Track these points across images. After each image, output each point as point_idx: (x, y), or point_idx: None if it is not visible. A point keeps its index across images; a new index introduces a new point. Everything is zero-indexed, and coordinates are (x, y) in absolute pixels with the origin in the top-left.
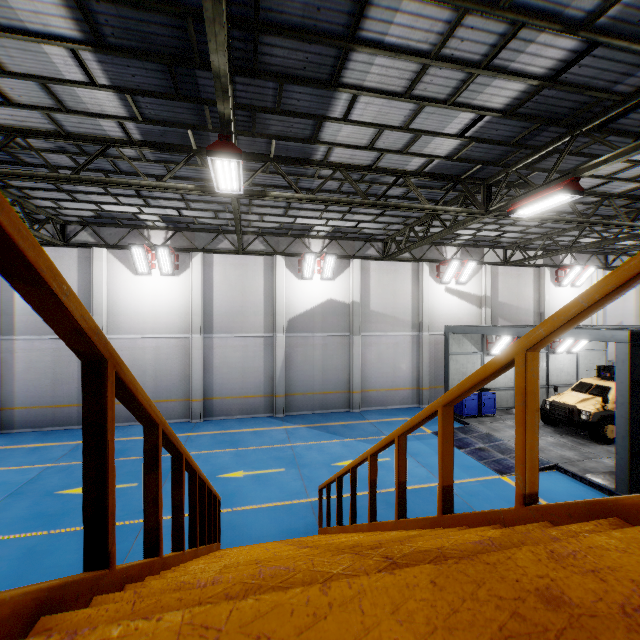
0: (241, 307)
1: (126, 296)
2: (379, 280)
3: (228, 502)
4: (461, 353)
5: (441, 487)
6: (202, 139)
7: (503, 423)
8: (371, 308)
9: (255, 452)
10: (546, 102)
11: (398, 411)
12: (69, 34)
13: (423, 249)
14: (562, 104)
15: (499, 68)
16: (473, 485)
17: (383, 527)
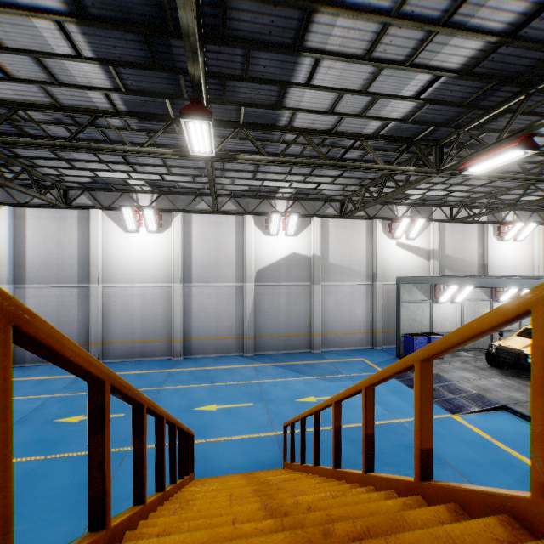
0: (216, 260)
1: (118, 250)
2: (337, 236)
3: (202, 433)
4: (411, 301)
5: (419, 450)
6: (179, 108)
7: (451, 365)
8: (330, 261)
9: (227, 387)
10: (502, 60)
11: (354, 352)
12: (54, 7)
13: (376, 208)
14: (518, 62)
15: (458, 26)
16: None
17: (348, 477)
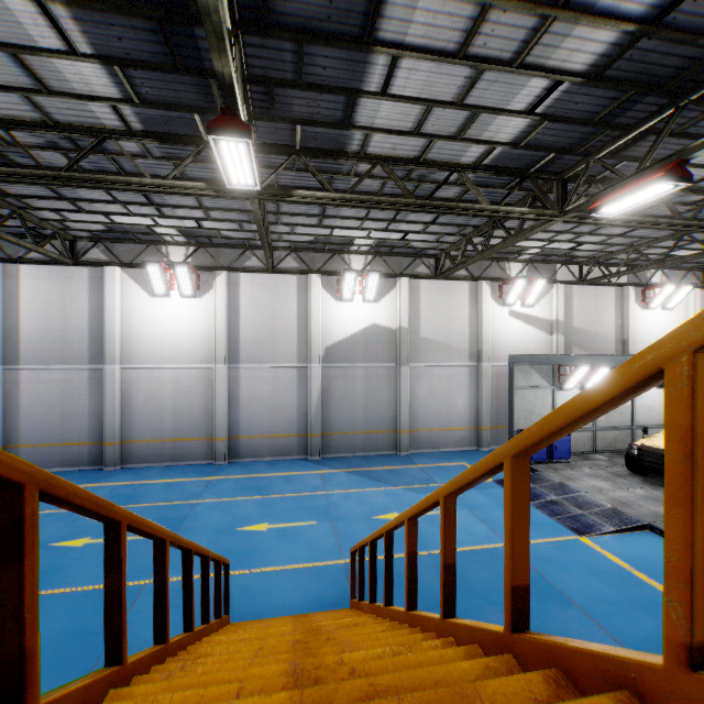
0: (271, 333)
1: (142, 321)
2: (431, 302)
3: (246, 561)
4: (528, 387)
5: (510, 587)
6: None
7: (580, 471)
8: (421, 334)
9: (283, 501)
10: (643, 59)
11: (453, 454)
12: None
13: (483, 266)
14: (665, 62)
15: (583, 9)
16: (545, 547)
17: (424, 623)
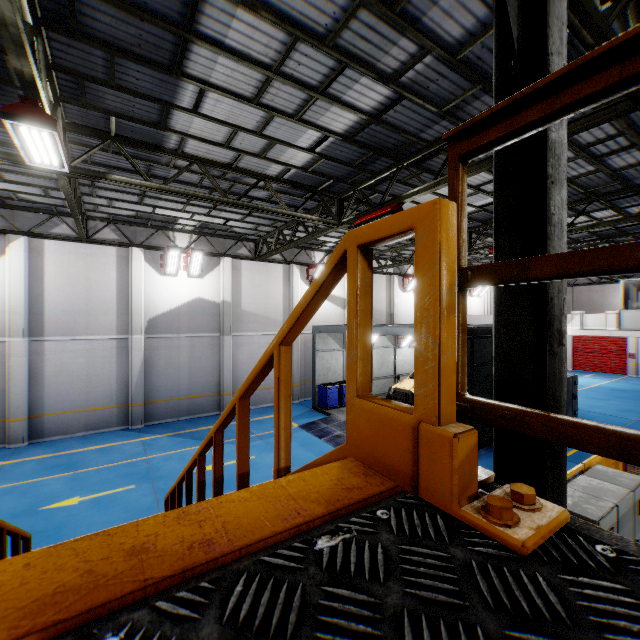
0: (85, 305)
1: None
2: (251, 280)
3: (52, 537)
4: (326, 350)
5: (238, 475)
6: (10, 96)
7: None
8: (243, 308)
9: (99, 472)
10: (376, 135)
11: (270, 409)
12: None
13: (294, 252)
14: (387, 140)
15: (334, 97)
16: None
17: None
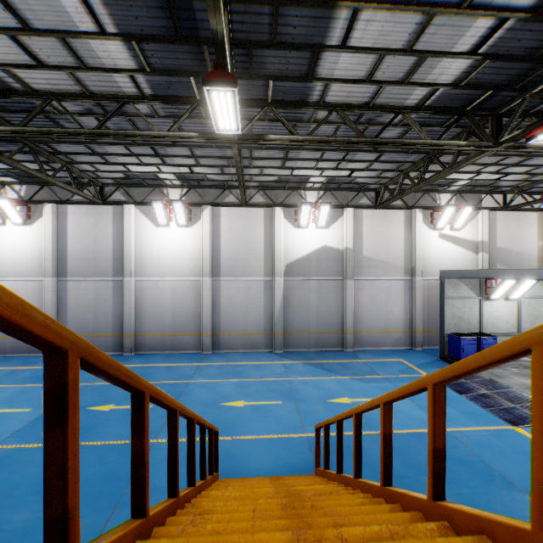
0: (244, 253)
1: (149, 245)
2: (372, 227)
3: (229, 430)
4: (457, 297)
5: (542, 483)
6: None
7: (506, 369)
8: (364, 254)
9: (255, 384)
10: None
11: (391, 352)
12: None
13: (416, 197)
14: None
15: None
16: (481, 434)
17: (405, 501)
